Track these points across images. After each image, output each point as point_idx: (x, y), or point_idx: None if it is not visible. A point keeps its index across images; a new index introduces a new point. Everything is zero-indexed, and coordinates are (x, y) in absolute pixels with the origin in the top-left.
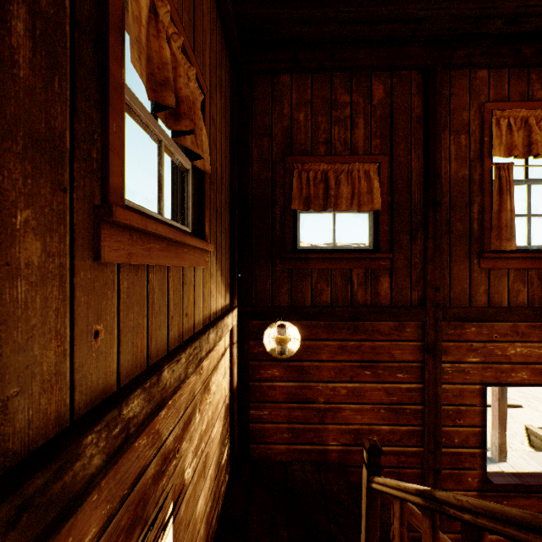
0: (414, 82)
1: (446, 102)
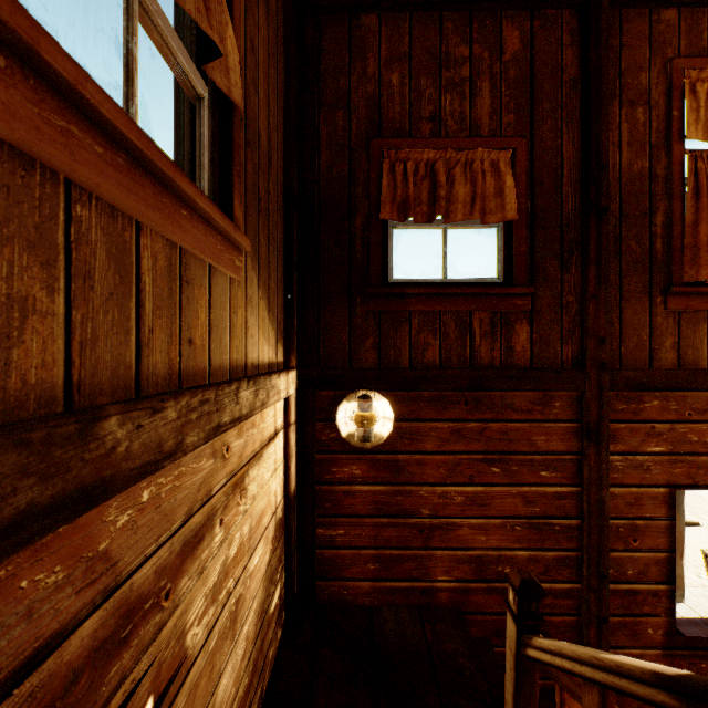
0: (566, 27)
1: (615, 57)
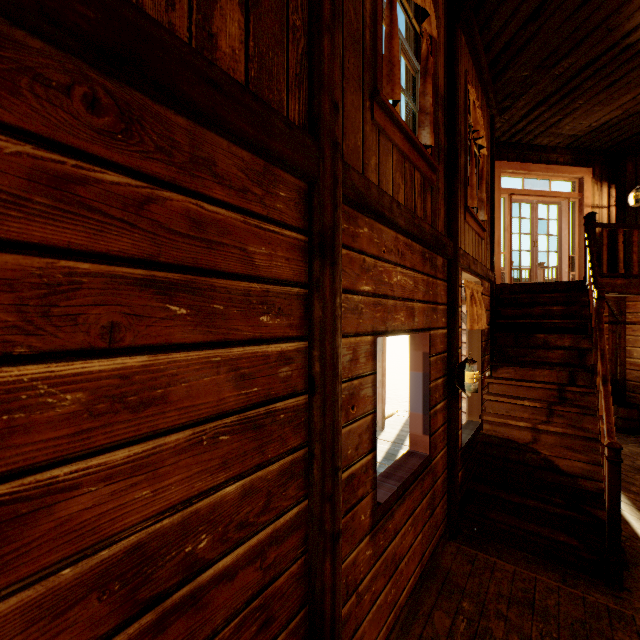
0: None
1: None
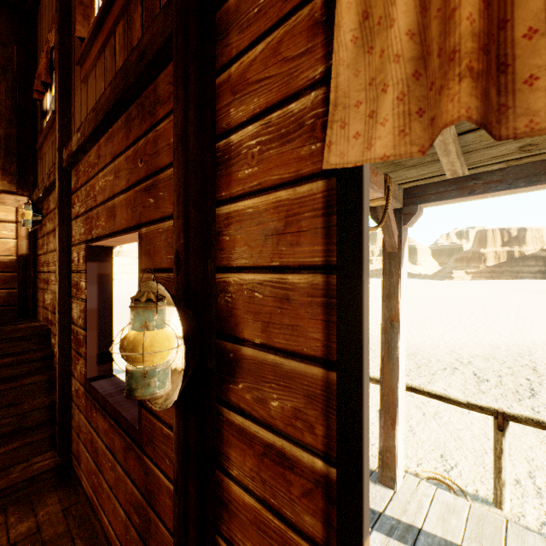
0: None
1: None
